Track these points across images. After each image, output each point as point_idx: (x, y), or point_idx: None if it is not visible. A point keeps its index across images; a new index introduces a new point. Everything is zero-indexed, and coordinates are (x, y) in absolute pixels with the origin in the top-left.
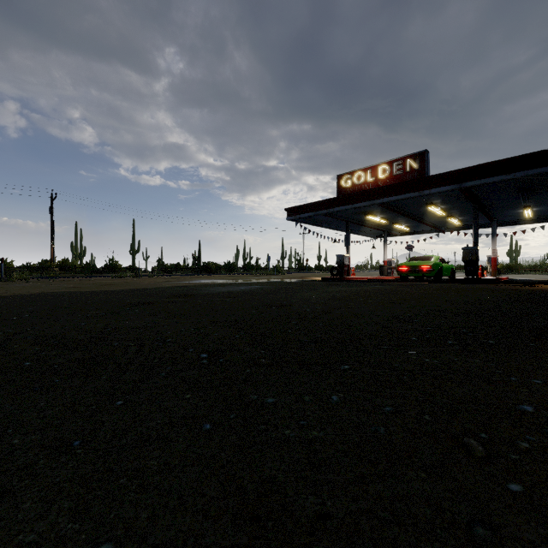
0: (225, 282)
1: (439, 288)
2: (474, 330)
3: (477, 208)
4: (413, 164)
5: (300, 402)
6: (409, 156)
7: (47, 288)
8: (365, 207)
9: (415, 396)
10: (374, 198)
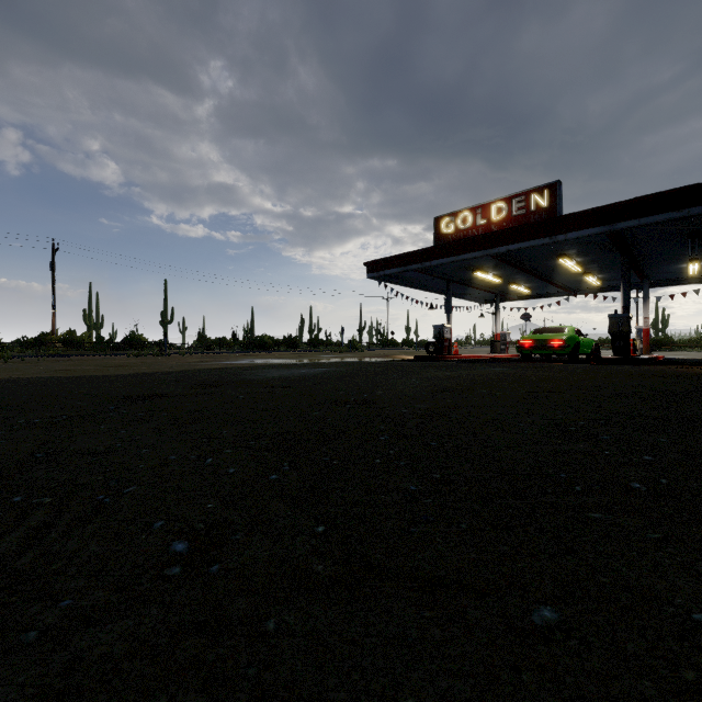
0: (282, 362)
1: (586, 372)
2: None
3: (628, 261)
4: (541, 201)
5: None
6: (535, 189)
7: (26, 371)
8: (473, 260)
9: None
10: (487, 246)
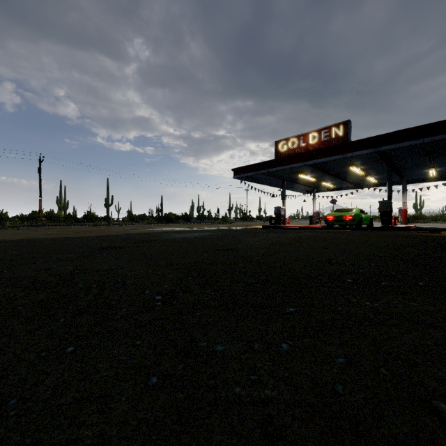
0: (182, 229)
1: (361, 235)
2: (402, 272)
3: (391, 168)
4: (338, 132)
5: (250, 350)
6: (335, 125)
7: (33, 234)
8: (298, 168)
9: (365, 345)
10: (306, 160)
